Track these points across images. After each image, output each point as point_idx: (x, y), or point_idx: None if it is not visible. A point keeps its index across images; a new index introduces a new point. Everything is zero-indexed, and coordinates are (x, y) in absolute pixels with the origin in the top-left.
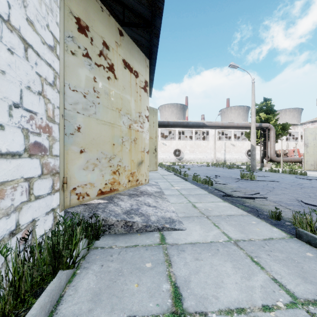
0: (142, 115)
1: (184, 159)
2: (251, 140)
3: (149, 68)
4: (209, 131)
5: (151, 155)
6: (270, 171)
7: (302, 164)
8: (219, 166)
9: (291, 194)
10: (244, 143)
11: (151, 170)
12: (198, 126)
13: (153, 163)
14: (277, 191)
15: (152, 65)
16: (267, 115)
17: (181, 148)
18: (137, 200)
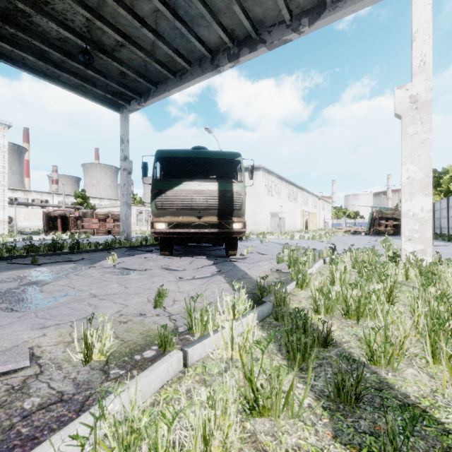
0: None
1: (18, 227)
2: None
3: None
4: (49, 200)
5: None
6: None
7: None
8: None
9: None
10: None
11: None
12: (28, 205)
13: None
14: None
15: None
16: (82, 200)
17: (13, 216)
18: None
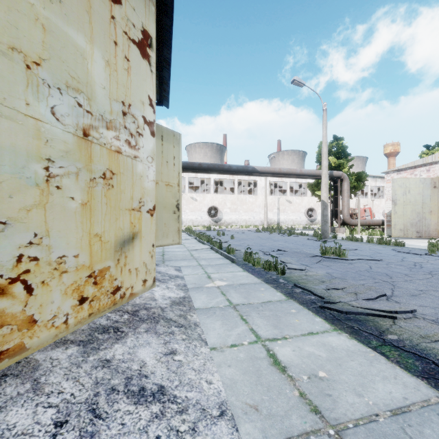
0: (134, 113)
1: (223, 221)
2: (322, 195)
3: (160, 23)
4: (258, 182)
5: (169, 216)
6: (349, 240)
7: (385, 228)
8: (273, 232)
9: (436, 292)
10: (303, 200)
11: (169, 244)
12: (246, 171)
13: (174, 231)
14: (406, 286)
15: (166, 15)
16: (338, 160)
17: (218, 206)
18: (106, 367)
